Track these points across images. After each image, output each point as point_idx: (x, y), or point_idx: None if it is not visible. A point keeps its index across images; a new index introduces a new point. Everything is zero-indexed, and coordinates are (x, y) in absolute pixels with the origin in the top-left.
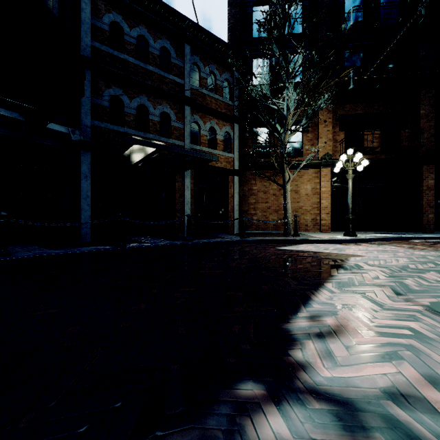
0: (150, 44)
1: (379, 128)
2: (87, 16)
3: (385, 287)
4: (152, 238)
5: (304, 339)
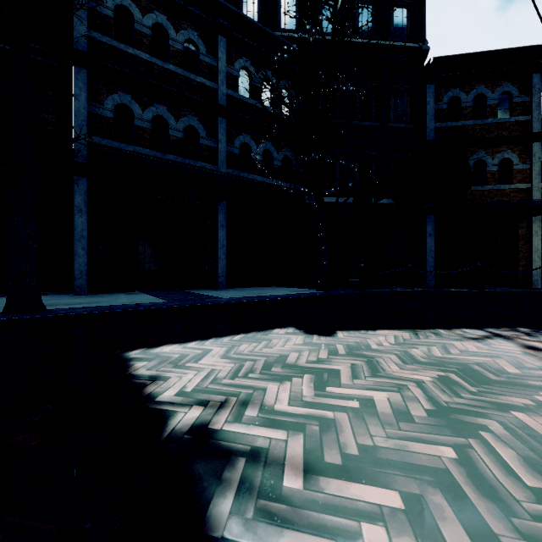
0: (488, 97)
1: None
2: (431, 106)
3: None
4: (493, 287)
5: None
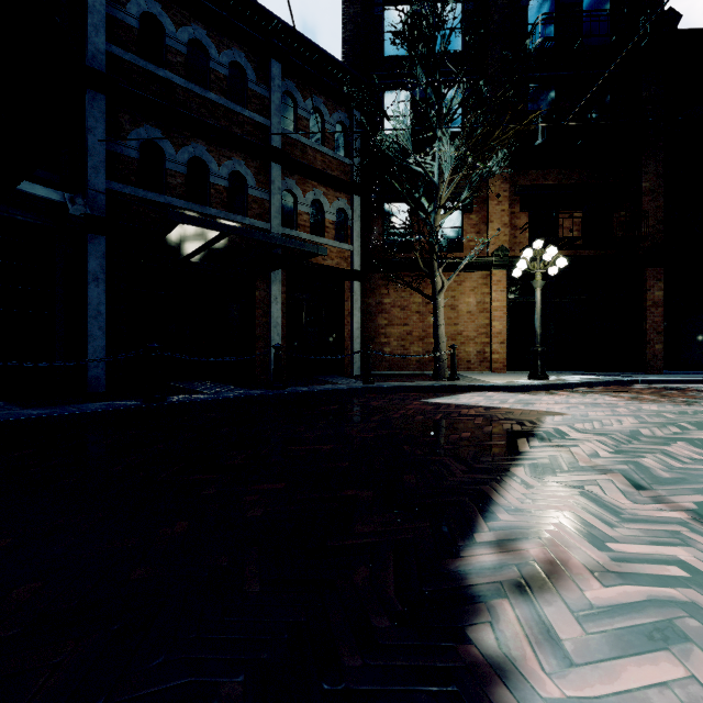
0: (212, 56)
1: (580, 209)
2: None
3: (613, 474)
4: (215, 385)
5: (493, 596)
